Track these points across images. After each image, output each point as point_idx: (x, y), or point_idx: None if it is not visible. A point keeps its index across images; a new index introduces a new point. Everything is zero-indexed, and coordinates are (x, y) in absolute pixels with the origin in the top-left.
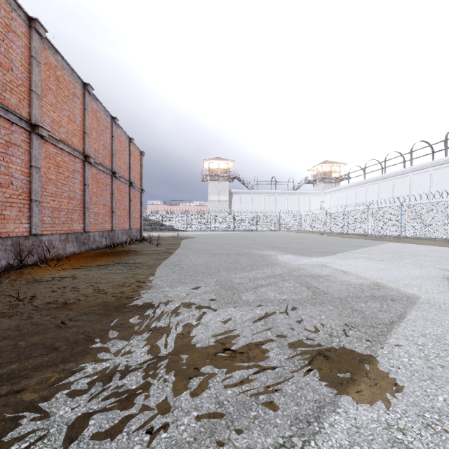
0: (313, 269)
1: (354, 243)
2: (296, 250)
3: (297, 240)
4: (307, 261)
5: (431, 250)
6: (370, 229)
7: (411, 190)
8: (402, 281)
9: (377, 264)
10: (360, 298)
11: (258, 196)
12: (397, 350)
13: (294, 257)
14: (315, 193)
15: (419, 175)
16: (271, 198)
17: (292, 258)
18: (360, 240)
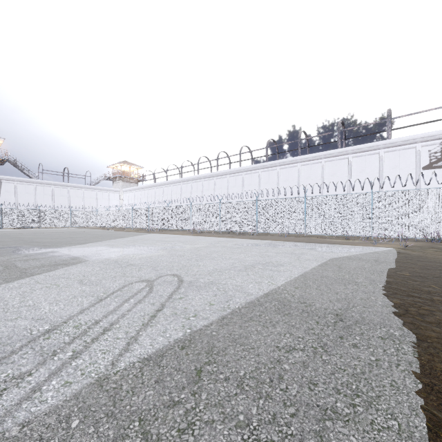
0: (39, 255)
1: (123, 235)
2: (53, 243)
3: (73, 235)
4: (46, 250)
5: (164, 237)
6: (150, 224)
7: (182, 195)
8: (97, 255)
9: (104, 247)
10: (42, 266)
11: (44, 188)
12: (14, 283)
13: (36, 249)
14: (114, 190)
15: (186, 185)
16: (63, 192)
17: (33, 250)
18: (133, 233)
